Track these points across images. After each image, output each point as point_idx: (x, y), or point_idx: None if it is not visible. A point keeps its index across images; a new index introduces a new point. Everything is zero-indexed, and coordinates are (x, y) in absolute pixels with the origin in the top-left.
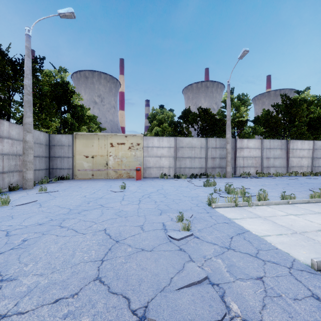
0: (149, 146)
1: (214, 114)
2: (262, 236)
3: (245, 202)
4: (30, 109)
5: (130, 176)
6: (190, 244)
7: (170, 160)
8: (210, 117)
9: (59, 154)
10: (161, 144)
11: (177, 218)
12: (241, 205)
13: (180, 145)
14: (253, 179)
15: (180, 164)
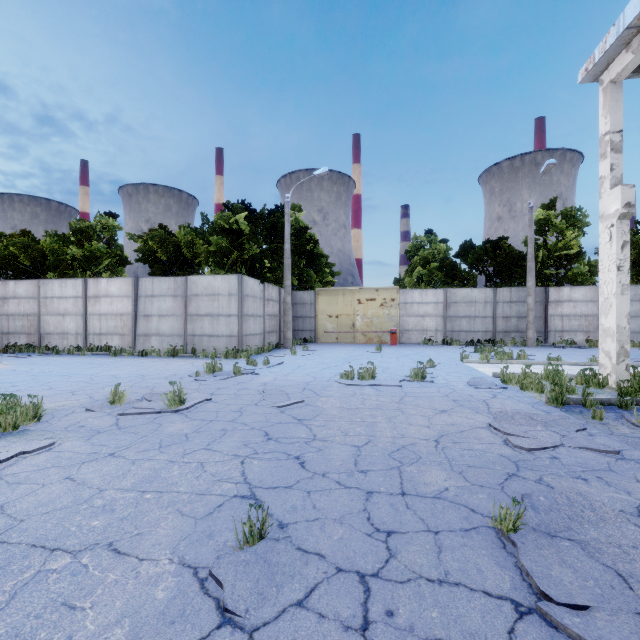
0: (407, 302)
1: (513, 248)
2: (483, 371)
3: (498, 360)
4: (289, 272)
5: (382, 341)
6: (431, 370)
7: (437, 320)
8: (505, 254)
9: (301, 313)
10: (424, 299)
11: (427, 362)
12: (493, 363)
13: (452, 300)
14: (567, 349)
15: (453, 326)
